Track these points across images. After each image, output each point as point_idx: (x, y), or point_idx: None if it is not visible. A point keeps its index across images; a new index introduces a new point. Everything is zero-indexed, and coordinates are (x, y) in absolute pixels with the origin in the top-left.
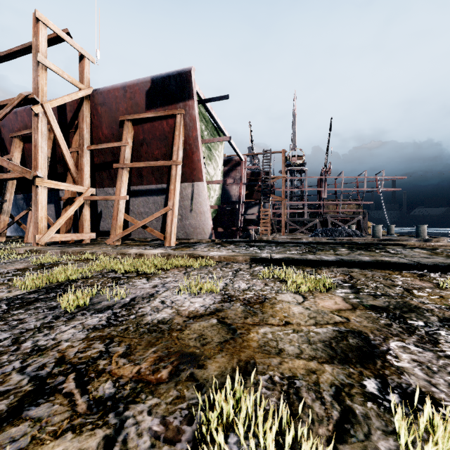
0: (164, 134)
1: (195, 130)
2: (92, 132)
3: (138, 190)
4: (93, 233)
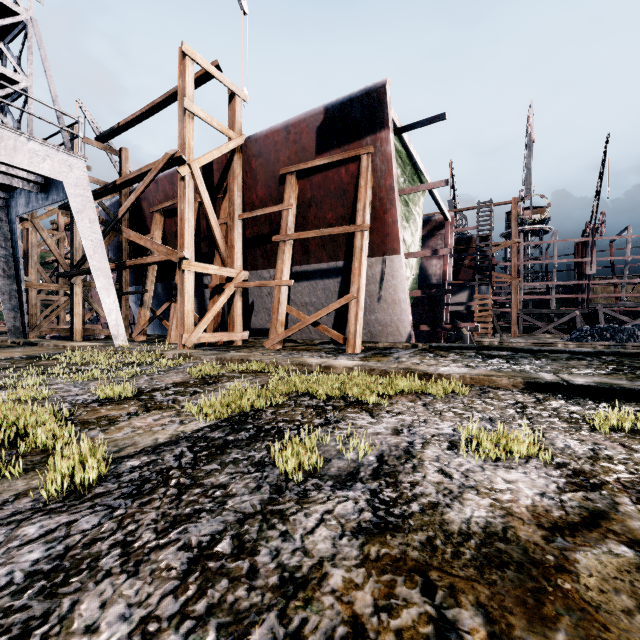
0: (342, 187)
1: (389, 176)
2: (244, 196)
3: (303, 271)
4: (246, 332)
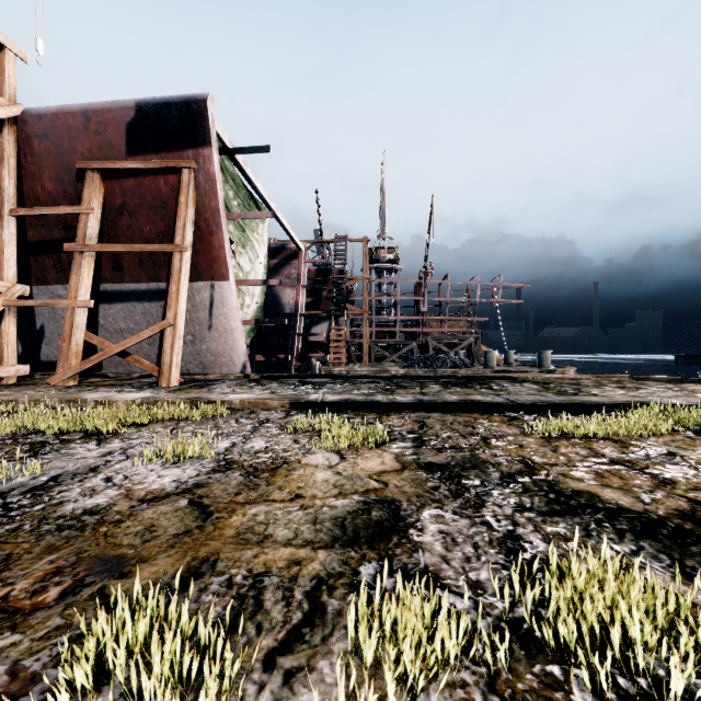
0: (161, 199)
1: (214, 197)
2: (22, 185)
3: (115, 291)
4: (25, 366)
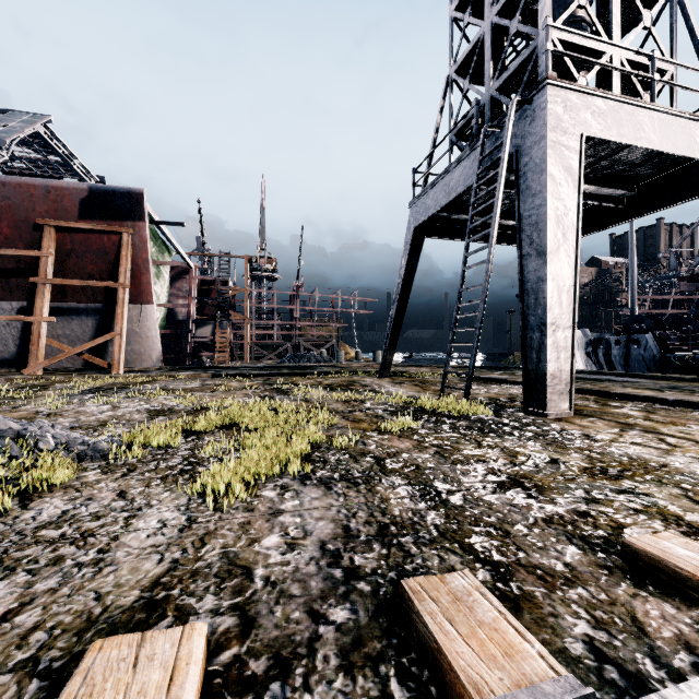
0: (104, 249)
1: (145, 252)
2: None
3: (57, 307)
4: None
